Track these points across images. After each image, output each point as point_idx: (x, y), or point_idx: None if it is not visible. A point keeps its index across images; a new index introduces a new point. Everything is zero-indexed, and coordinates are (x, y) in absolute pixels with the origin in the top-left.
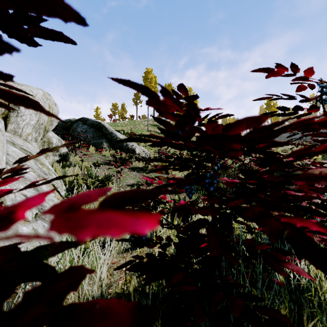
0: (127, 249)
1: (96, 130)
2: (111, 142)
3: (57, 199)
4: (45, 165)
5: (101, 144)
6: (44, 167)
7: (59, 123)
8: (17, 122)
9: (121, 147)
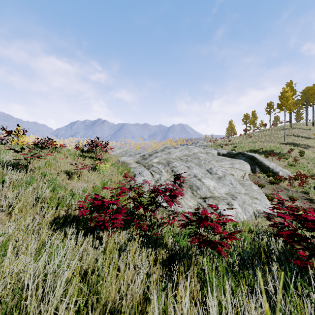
0: None
1: (250, 160)
2: (260, 167)
3: None
4: None
5: (254, 169)
6: None
7: (226, 154)
8: (244, 177)
9: (268, 171)
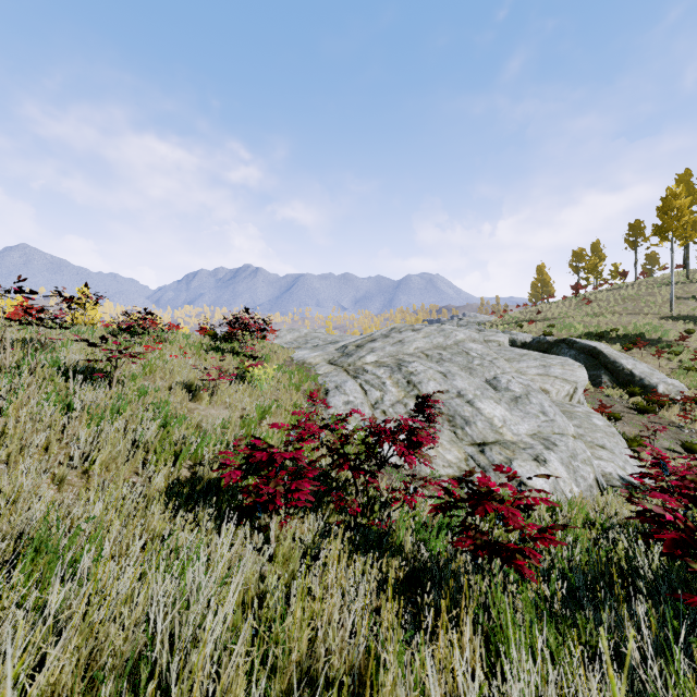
0: None
1: (588, 357)
2: (612, 374)
3: None
4: None
5: (598, 378)
6: None
7: (530, 344)
8: (574, 397)
9: (631, 383)
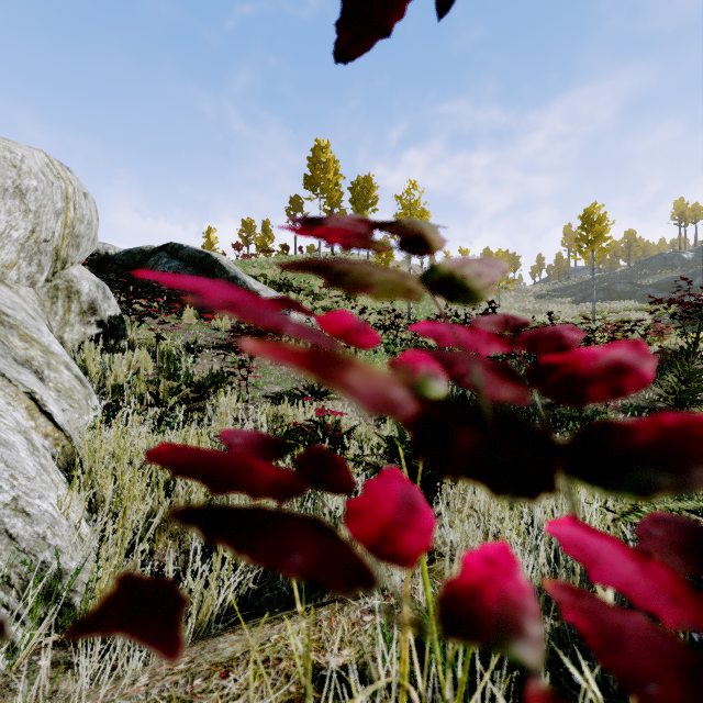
0: (243, 595)
1: (200, 272)
2: None
3: (45, 435)
4: (39, 342)
5: None
6: (34, 347)
7: (116, 257)
8: None
9: None
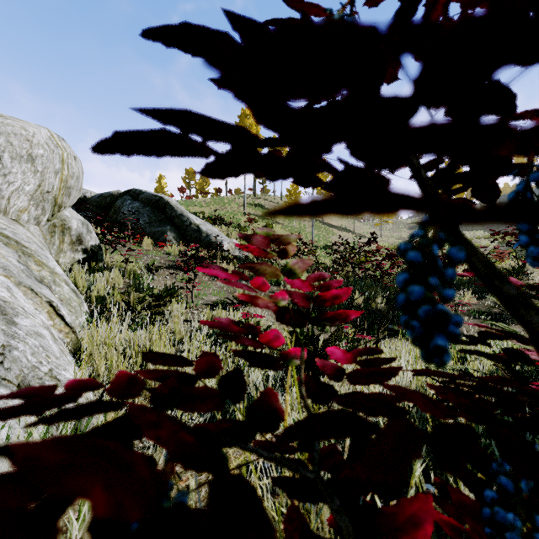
0: None
1: (155, 210)
2: (180, 231)
3: (59, 330)
4: (47, 266)
5: (163, 235)
6: (44, 269)
7: (91, 200)
8: None
9: (198, 240)
